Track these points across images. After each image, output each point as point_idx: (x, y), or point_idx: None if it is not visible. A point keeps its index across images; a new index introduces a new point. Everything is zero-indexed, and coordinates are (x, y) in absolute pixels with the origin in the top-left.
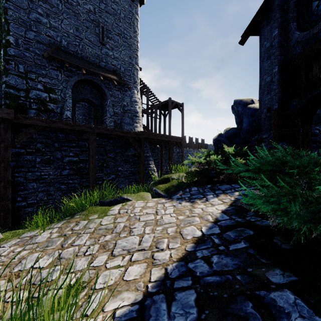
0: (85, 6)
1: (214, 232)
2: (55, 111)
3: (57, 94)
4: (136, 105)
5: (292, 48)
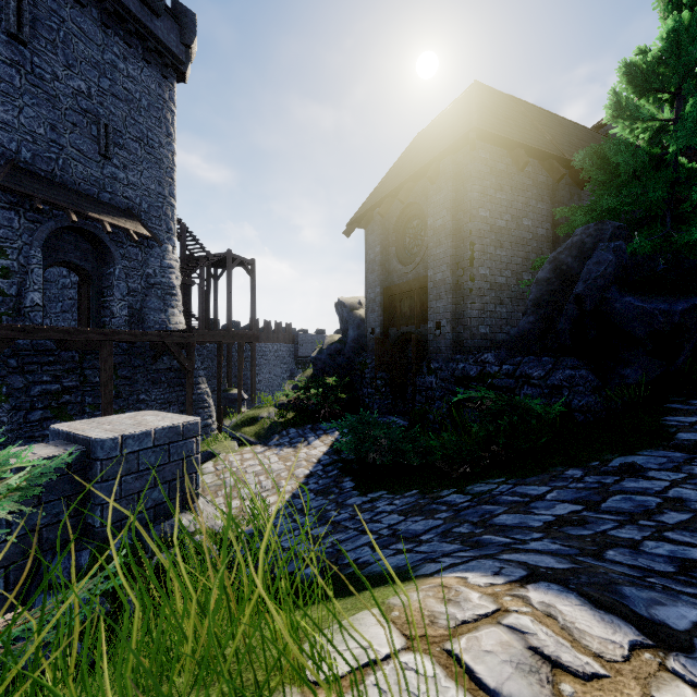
0: (69, 83)
1: (319, 469)
2: (7, 292)
3: (11, 258)
4: (171, 273)
5: (392, 273)
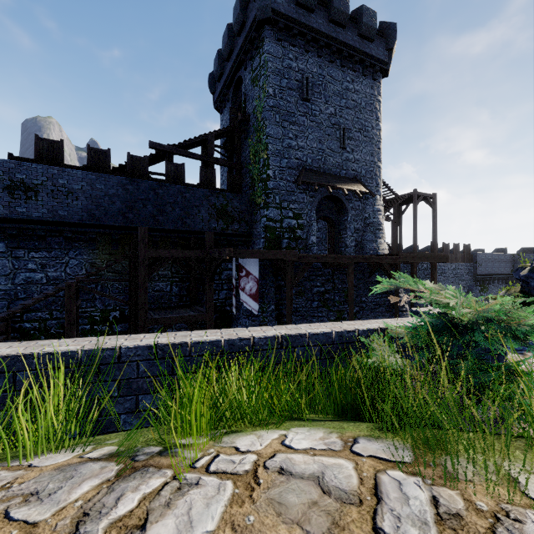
0: (326, 112)
1: None
2: (302, 237)
3: (304, 219)
4: (379, 214)
5: None
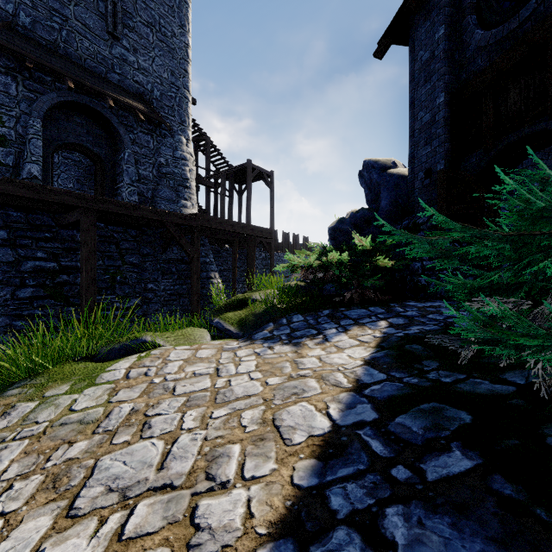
0: None
1: (362, 418)
2: (3, 161)
3: (8, 126)
4: (184, 165)
5: (470, 60)
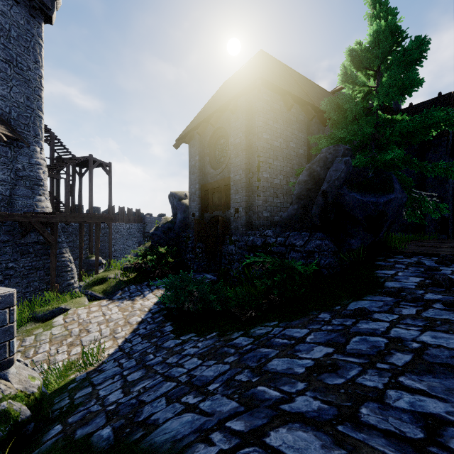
0: None
1: (148, 316)
2: None
3: None
4: (39, 168)
5: (207, 175)
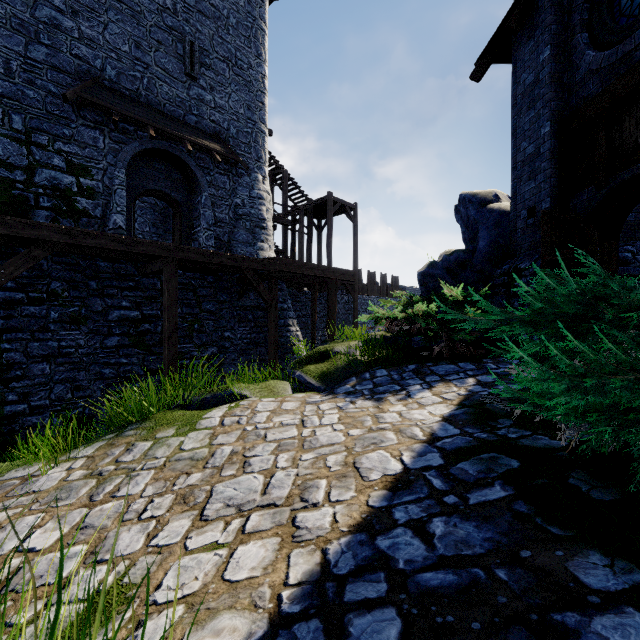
0: None
1: (430, 463)
2: (92, 213)
3: (96, 179)
4: (261, 204)
5: (580, 85)
